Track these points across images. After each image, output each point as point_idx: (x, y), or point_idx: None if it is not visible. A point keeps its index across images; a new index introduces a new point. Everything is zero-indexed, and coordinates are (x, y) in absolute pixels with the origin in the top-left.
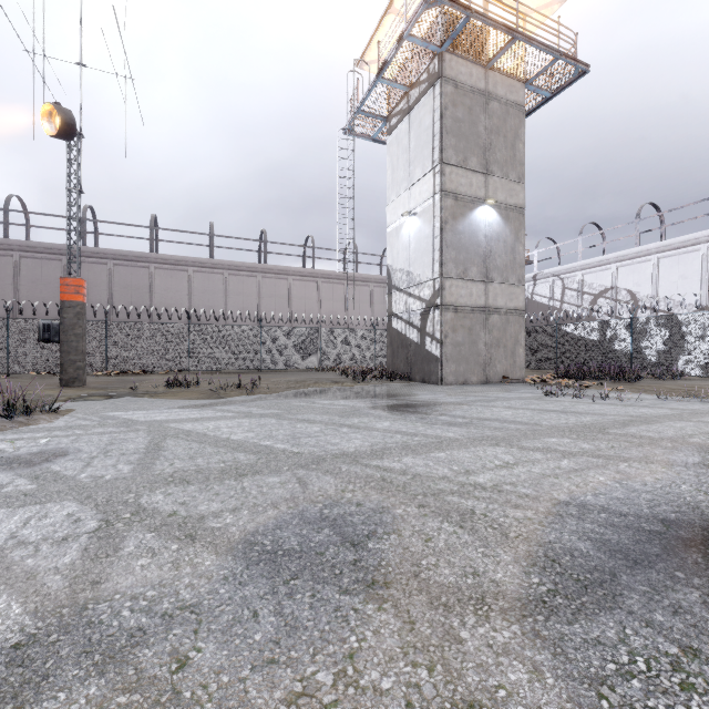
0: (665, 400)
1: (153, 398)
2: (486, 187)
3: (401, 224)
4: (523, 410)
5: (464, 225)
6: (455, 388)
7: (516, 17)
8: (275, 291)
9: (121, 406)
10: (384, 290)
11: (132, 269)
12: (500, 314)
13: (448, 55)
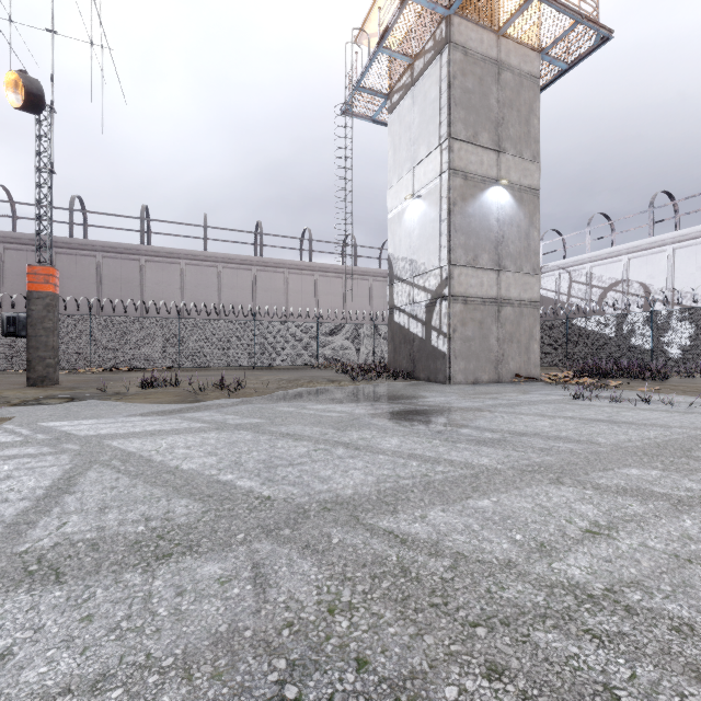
0: None
1: (119, 401)
2: (498, 166)
3: (404, 208)
4: (561, 419)
5: (474, 207)
6: (466, 388)
7: None
8: (271, 285)
9: (73, 412)
10: (384, 284)
11: (122, 262)
12: (513, 305)
13: (456, 19)
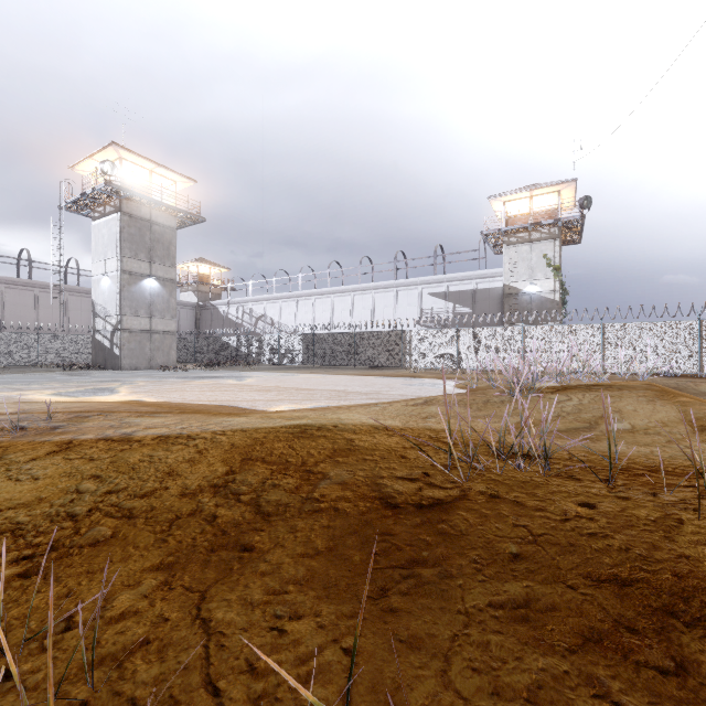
0: (201, 371)
1: None
2: (151, 269)
3: (101, 278)
4: (132, 374)
5: (136, 288)
6: (125, 371)
7: (162, 194)
8: None
9: None
10: None
11: None
12: (160, 334)
13: (125, 201)
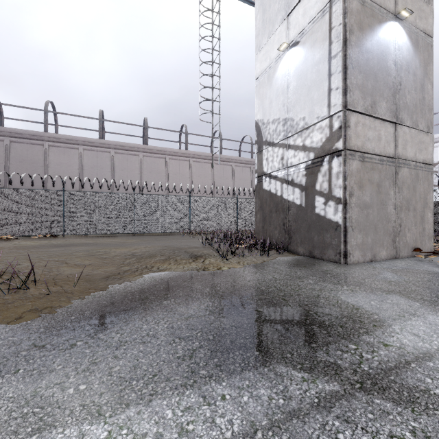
0: None
1: None
2: None
3: (275, 66)
4: None
5: (372, 41)
6: (386, 275)
7: None
8: (154, 168)
9: None
10: (243, 169)
11: (27, 146)
12: (409, 167)
13: None
